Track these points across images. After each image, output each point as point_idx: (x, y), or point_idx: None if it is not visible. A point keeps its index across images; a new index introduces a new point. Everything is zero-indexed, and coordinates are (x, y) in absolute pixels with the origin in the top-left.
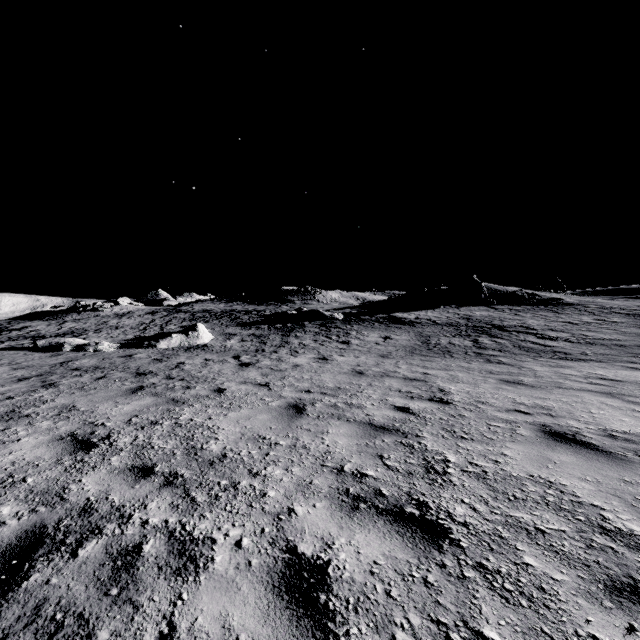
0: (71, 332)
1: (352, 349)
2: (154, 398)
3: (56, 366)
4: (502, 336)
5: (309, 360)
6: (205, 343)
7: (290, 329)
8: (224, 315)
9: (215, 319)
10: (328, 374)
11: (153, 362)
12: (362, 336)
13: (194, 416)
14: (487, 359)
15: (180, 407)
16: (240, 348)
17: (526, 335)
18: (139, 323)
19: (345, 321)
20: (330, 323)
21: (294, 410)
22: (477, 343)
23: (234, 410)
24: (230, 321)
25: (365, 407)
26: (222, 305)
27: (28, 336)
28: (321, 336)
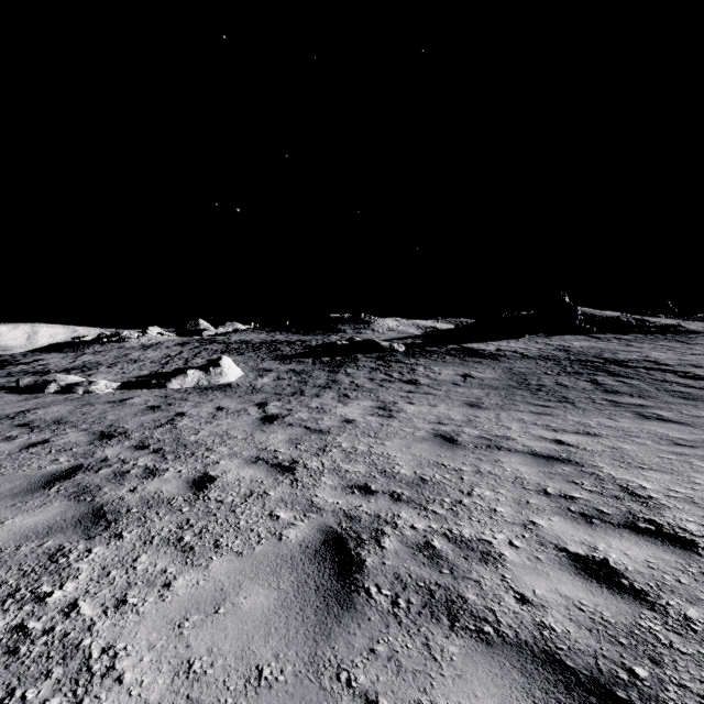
0: (82, 366)
1: (423, 392)
2: (66, 505)
3: (5, 418)
4: (628, 374)
5: (364, 411)
6: (230, 382)
7: (339, 363)
8: (263, 346)
9: (251, 351)
10: (397, 441)
11: (143, 412)
12: (433, 373)
13: (90, 588)
14: (636, 412)
15: (89, 542)
16: (272, 389)
17: (662, 373)
18: (163, 356)
19: (407, 353)
20: (389, 356)
21: (334, 566)
22: (598, 385)
23: (197, 561)
24: (268, 353)
25: (500, 557)
26: (263, 335)
27: (31, 371)
28: (379, 373)
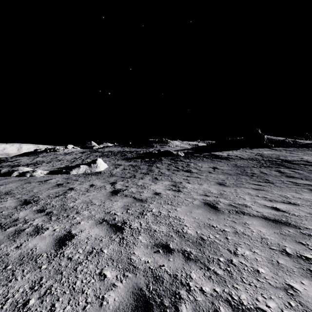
0: (35, 163)
1: (194, 177)
2: None
3: None
4: (295, 167)
5: (165, 187)
6: (101, 171)
7: (153, 162)
8: (118, 153)
9: (113, 156)
10: (183, 208)
11: (52, 187)
12: (198, 167)
13: None
14: (309, 189)
15: None
16: (120, 175)
17: None
18: (73, 158)
19: (185, 157)
20: (176, 158)
21: None
22: (282, 173)
23: None
24: (120, 157)
25: None
26: (119, 148)
27: (11, 165)
28: (172, 166)
